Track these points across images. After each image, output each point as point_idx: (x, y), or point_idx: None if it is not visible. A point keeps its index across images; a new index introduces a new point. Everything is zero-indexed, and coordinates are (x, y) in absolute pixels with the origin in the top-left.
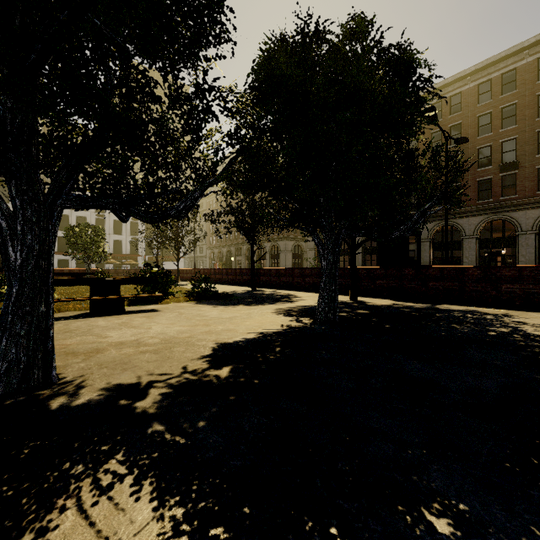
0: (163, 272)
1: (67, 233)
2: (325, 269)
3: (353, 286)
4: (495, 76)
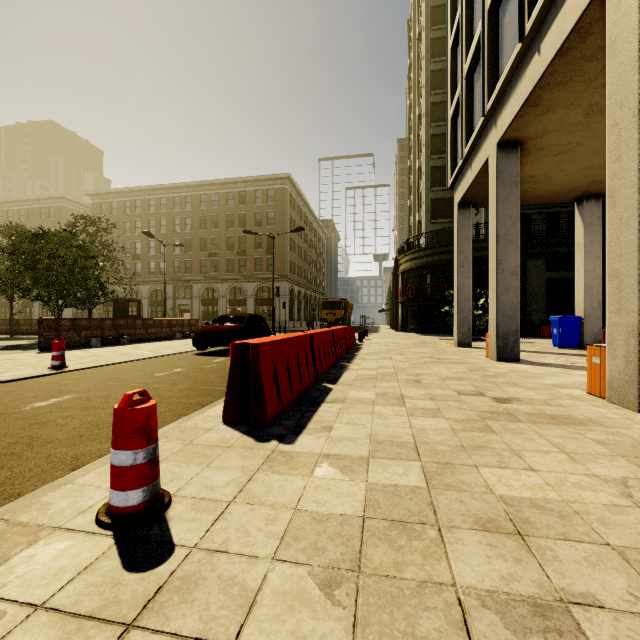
0: None
1: None
2: None
3: None
4: (236, 191)
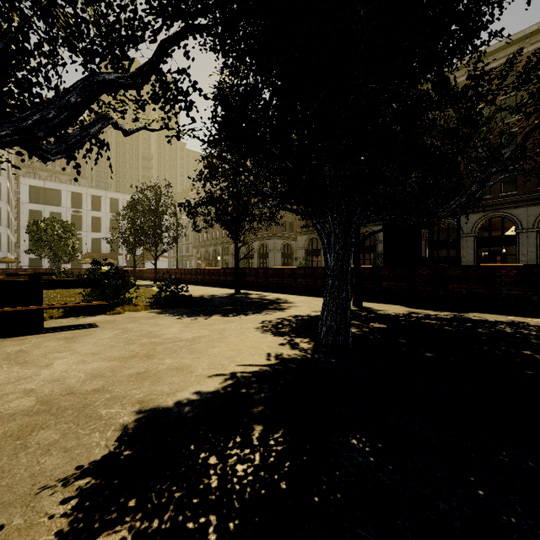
0: (117, 272)
1: (30, 228)
2: (331, 268)
3: (356, 289)
4: (494, 66)
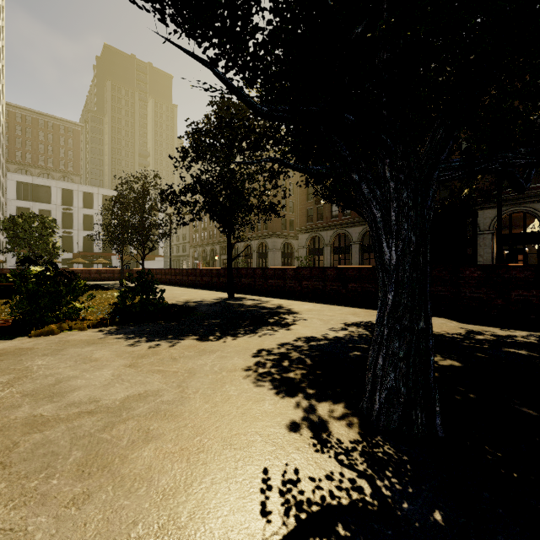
0: (59, 273)
1: (5, 224)
2: (392, 268)
3: None
4: None
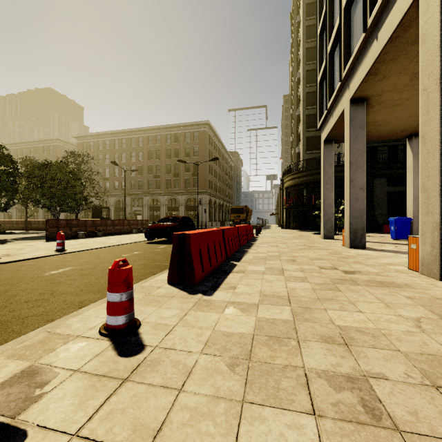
0: None
1: None
2: None
3: None
4: (172, 133)
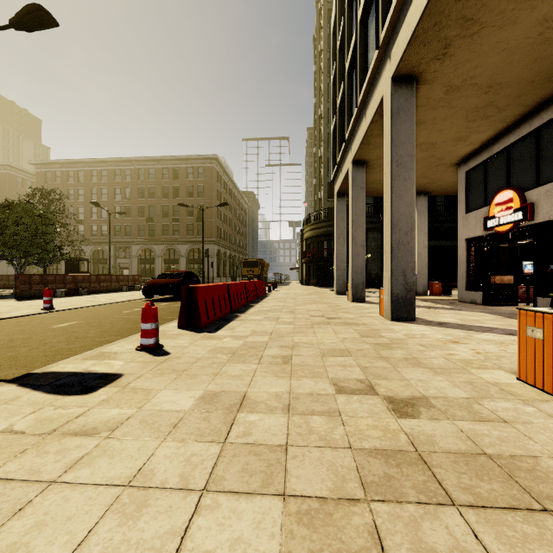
0: None
1: None
2: None
3: None
4: (171, 167)
